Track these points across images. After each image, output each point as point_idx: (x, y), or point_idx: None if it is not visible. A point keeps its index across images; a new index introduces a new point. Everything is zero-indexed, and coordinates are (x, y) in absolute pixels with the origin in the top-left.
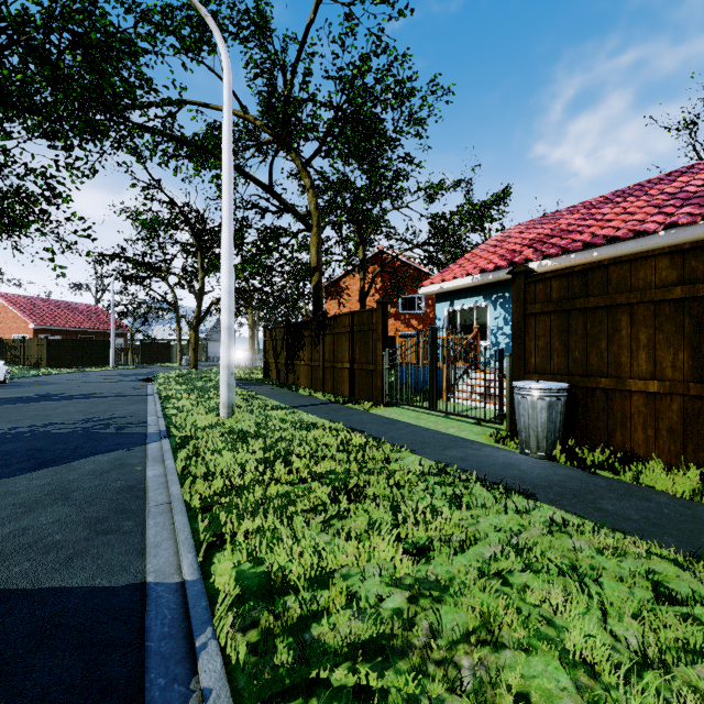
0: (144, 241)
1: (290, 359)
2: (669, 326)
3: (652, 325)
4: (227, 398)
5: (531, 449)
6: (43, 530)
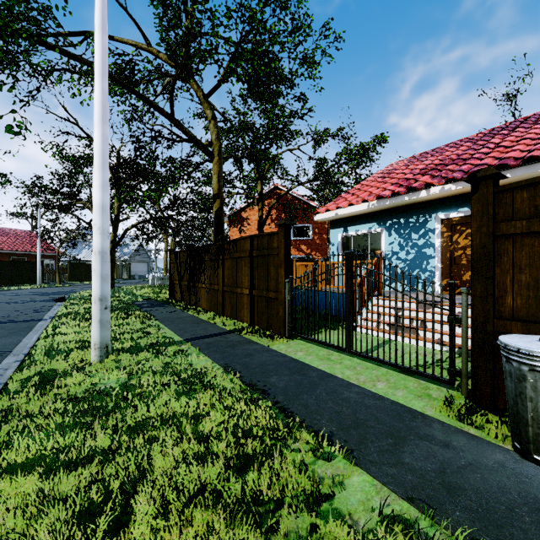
0: (69, 175)
1: (192, 281)
2: None
3: None
4: (98, 338)
5: None
6: None
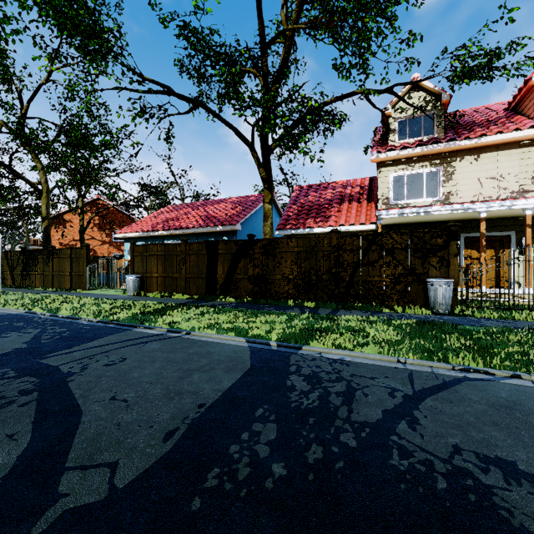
0: None
1: (26, 271)
2: (159, 261)
3: (157, 260)
4: None
5: (129, 293)
6: None
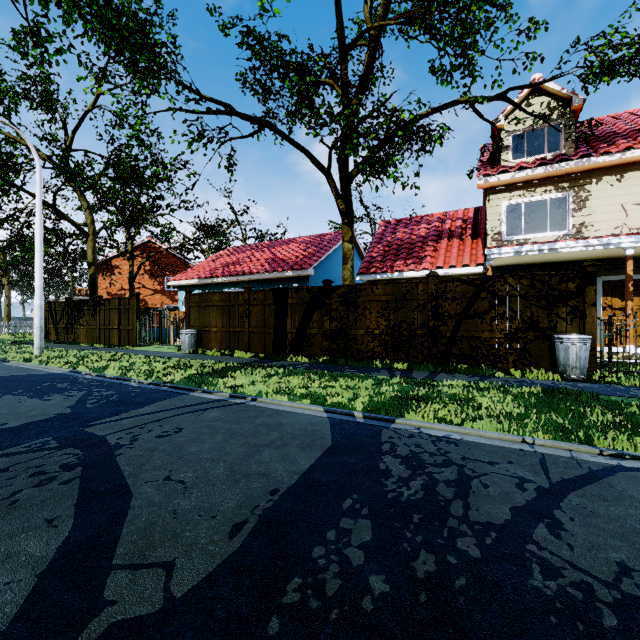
0: None
1: (71, 324)
2: (219, 312)
3: (216, 312)
4: (40, 344)
5: (185, 351)
6: (6, 372)
